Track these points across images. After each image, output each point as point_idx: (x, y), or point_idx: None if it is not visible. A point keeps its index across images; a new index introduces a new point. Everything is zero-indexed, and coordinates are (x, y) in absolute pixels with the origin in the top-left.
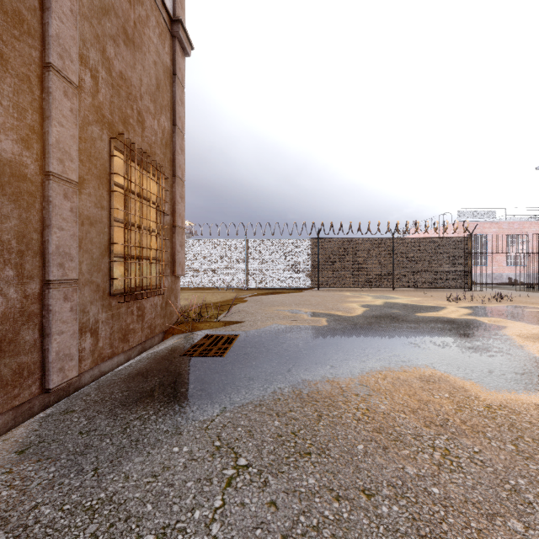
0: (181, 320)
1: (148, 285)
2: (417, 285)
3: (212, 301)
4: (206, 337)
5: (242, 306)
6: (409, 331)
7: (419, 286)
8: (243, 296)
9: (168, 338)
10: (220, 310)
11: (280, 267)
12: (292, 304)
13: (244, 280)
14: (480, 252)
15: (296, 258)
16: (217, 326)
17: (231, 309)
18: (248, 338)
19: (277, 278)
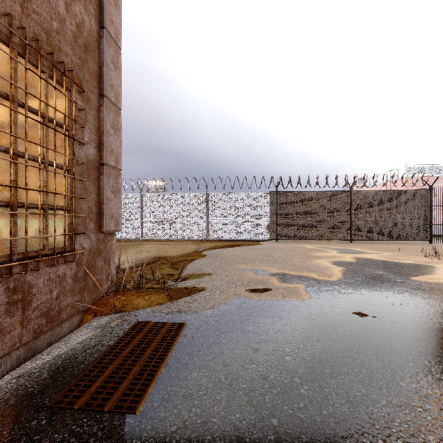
0: (119, 287)
1: (42, 248)
2: (375, 238)
3: (172, 254)
4: (133, 330)
5: (199, 262)
6: (442, 317)
7: (378, 239)
8: (203, 249)
9: (87, 320)
10: (174, 268)
11: (239, 219)
12: (255, 260)
13: (205, 232)
14: (440, 204)
15: (255, 211)
16: (159, 301)
17: (183, 271)
18: (197, 335)
19: (237, 230)
